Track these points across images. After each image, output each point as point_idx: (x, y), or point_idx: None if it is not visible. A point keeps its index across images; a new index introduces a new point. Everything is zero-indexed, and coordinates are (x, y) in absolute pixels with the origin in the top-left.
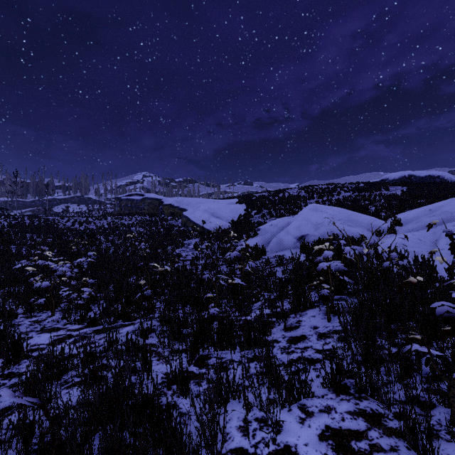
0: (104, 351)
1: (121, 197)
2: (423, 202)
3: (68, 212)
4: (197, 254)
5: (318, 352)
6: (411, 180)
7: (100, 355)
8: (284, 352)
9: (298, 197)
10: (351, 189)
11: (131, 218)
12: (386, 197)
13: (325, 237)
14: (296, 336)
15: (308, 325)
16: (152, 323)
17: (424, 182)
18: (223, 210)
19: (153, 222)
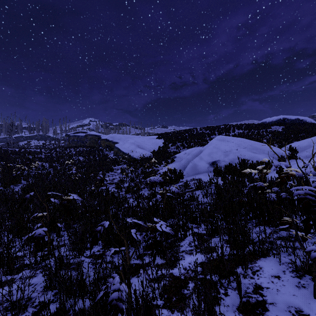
0: None
1: (70, 134)
2: (305, 135)
3: (29, 145)
4: (122, 178)
5: None
6: (285, 121)
7: None
8: None
9: (204, 133)
10: (242, 128)
11: (76, 149)
12: (272, 133)
13: (234, 163)
14: None
15: (282, 305)
16: (36, 281)
17: (294, 123)
18: (146, 142)
19: (92, 152)
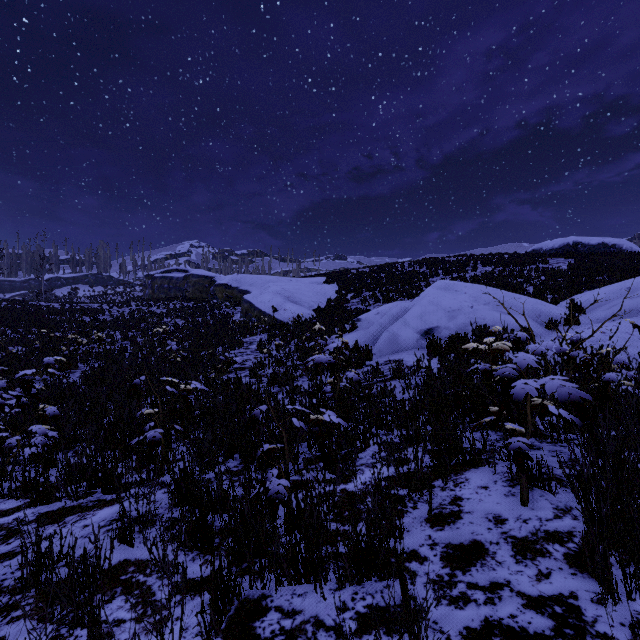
0: (21, 587)
1: (155, 274)
2: (607, 278)
3: (76, 296)
4: (261, 359)
5: (531, 605)
6: (577, 249)
7: (7, 600)
8: (443, 597)
9: (416, 273)
10: (492, 262)
11: (167, 305)
12: (547, 273)
13: (465, 331)
14: (460, 544)
15: (479, 513)
16: (157, 498)
17: (597, 252)
18: (304, 292)
19: (200, 311)
